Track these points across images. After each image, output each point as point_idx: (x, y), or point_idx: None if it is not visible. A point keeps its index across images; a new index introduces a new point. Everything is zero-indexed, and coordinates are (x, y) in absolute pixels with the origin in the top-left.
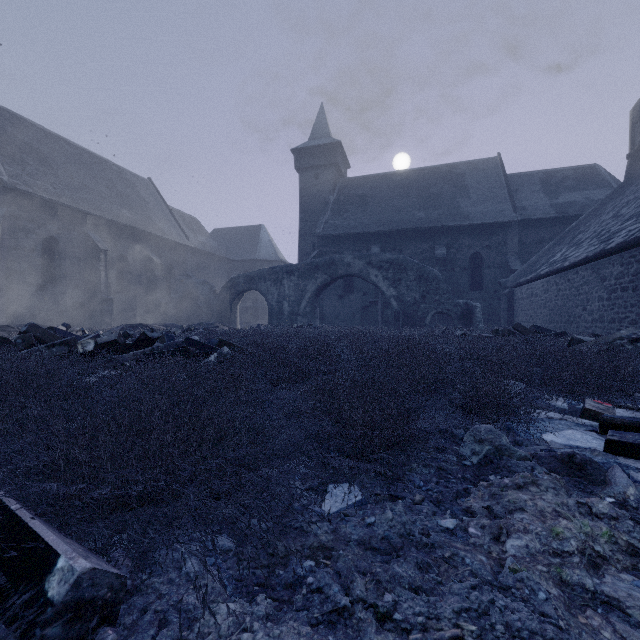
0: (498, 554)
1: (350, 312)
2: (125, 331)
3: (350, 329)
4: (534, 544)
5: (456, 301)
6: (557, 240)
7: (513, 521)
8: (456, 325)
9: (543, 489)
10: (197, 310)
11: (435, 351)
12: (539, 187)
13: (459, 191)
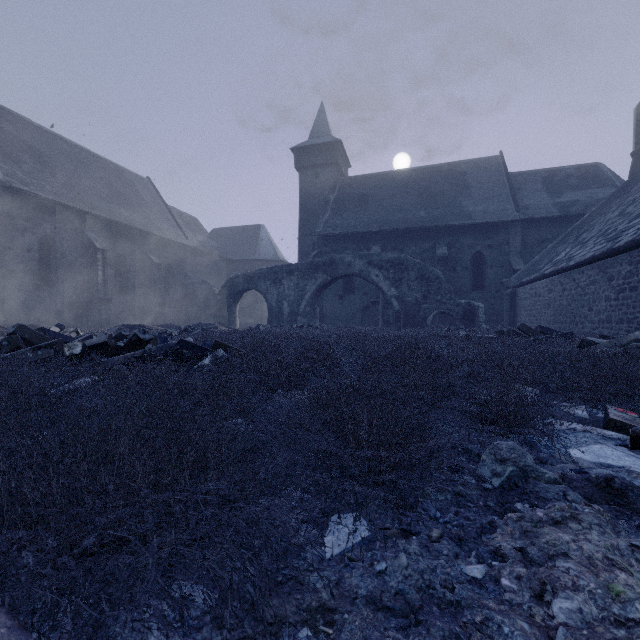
0: (543, 619)
1: (350, 312)
2: (119, 332)
3: (351, 330)
4: (589, 608)
5: (458, 301)
6: (560, 239)
7: (558, 573)
8: (458, 325)
9: (586, 526)
10: (196, 310)
11: (441, 354)
12: (541, 186)
13: (461, 190)
